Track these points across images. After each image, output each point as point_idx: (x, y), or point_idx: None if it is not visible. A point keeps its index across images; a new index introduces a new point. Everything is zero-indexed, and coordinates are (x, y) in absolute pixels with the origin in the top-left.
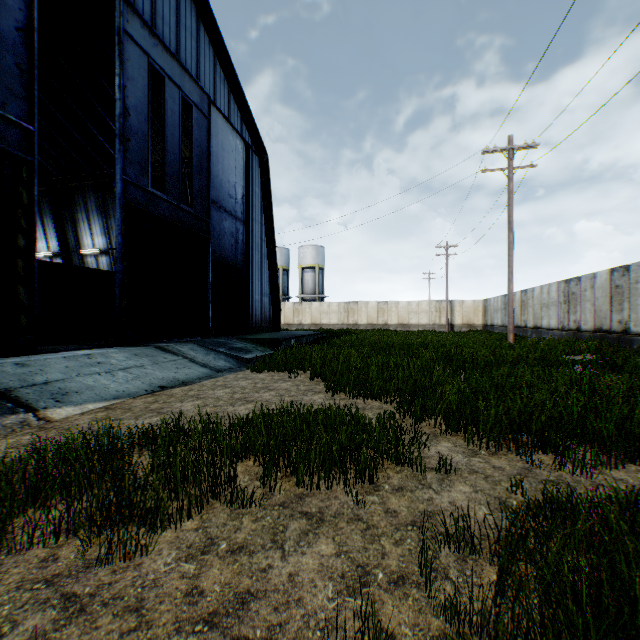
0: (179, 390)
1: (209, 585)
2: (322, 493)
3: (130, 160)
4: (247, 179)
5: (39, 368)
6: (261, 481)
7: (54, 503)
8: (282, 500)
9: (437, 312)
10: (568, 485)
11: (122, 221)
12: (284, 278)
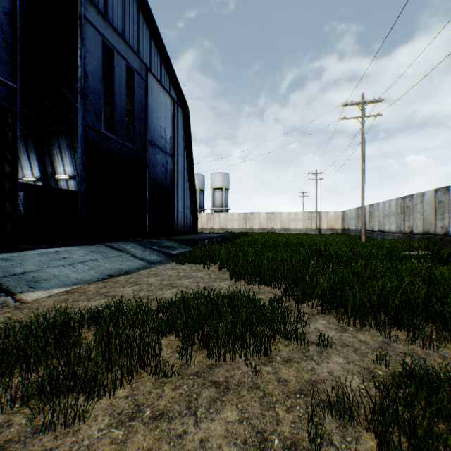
0: (122, 278)
1: (133, 450)
2: (227, 364)
3: (88, 110)
4: (174, 125)
5: (19, 262)
6: (180, 353)
7: (16, 372)
8: (196, 370)
9: (309, 220)
10: (424, 360)
11: (82, 154)
12: (200, 196)
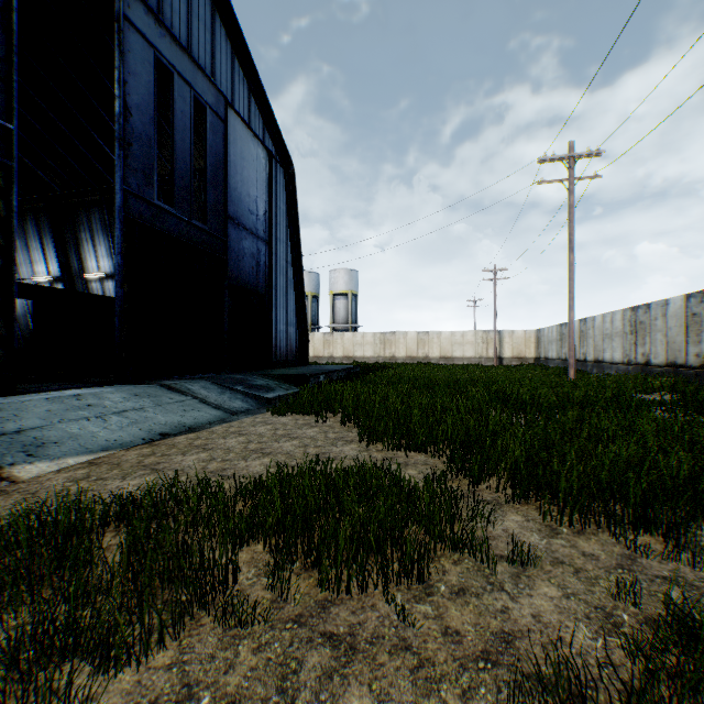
0: (183, 438)
1: None
2: (354, 599)
3: (132, 168)
4: (270, 193)
5: (13, 413)
6: (271, 577)
7: None
8: (298, 611)
9: (484, 343)
10: None
11: (122, 238)
12: (313, 306)
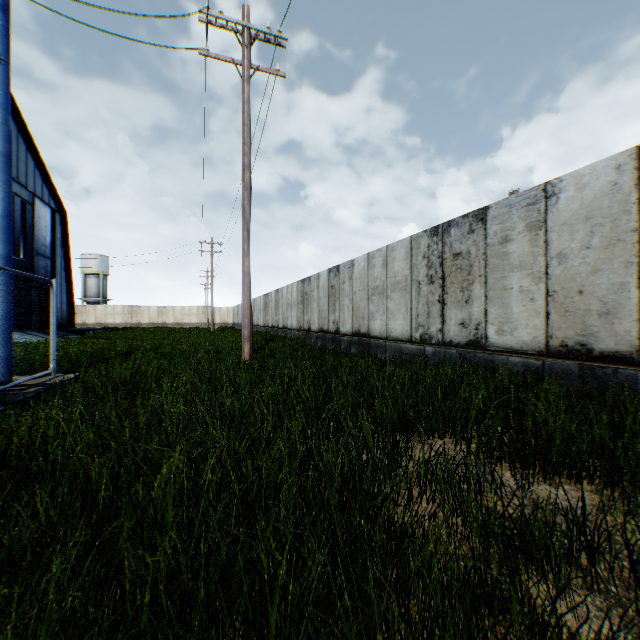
0: None
1: None
2: None
3: None
4: (55, 232)
5: None
6: None
7: None
8: None
9: (203, 315)
10: None
11: None
12: None
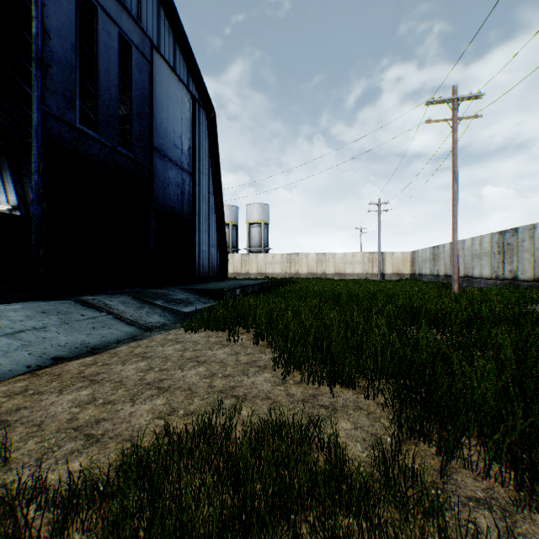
0: (77, 364)
1: None
2: None
3: (51, 89)
4: (194, 131)
5: None
6: None
7: None
8: None
9: (370, 262)
10: None
11: (39, 157)
12: (233, 232)
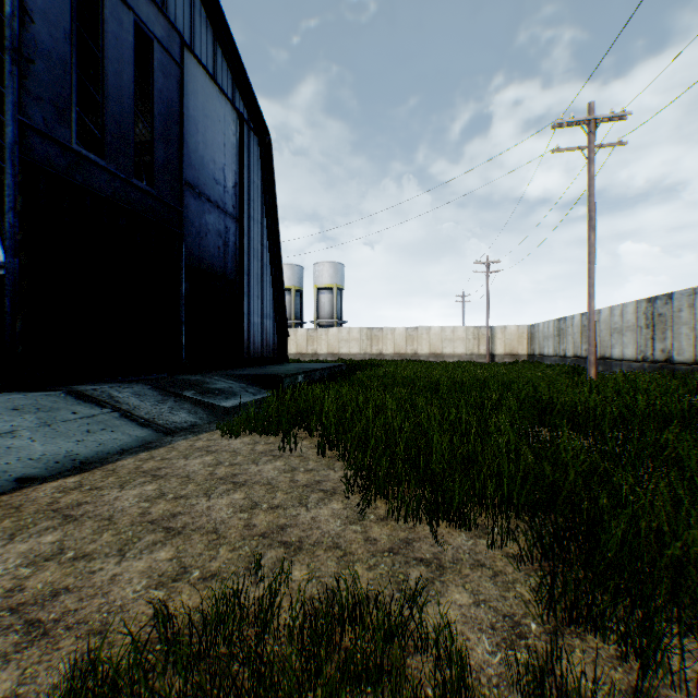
0: (51, 489)
1: None
2: None
3: (34, 94)
4: (241, 162)
5: None
6: None
7: None
8: None
9: (475, 340)
10: None
11: (15, 188)
12: (297, 300)
